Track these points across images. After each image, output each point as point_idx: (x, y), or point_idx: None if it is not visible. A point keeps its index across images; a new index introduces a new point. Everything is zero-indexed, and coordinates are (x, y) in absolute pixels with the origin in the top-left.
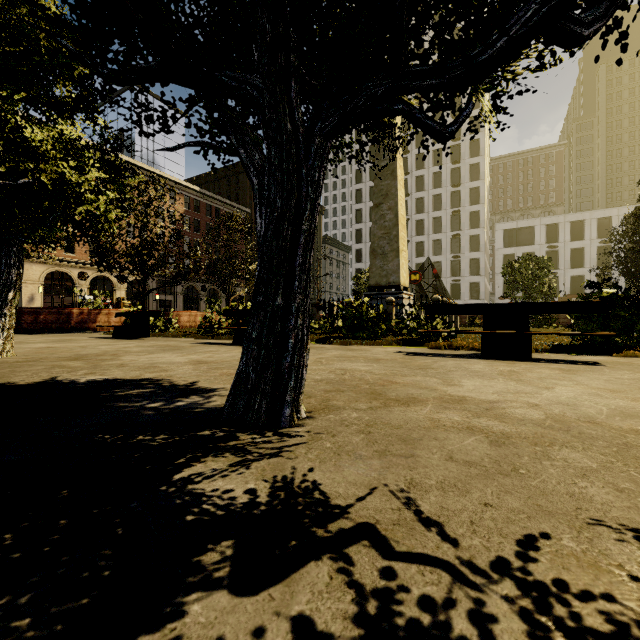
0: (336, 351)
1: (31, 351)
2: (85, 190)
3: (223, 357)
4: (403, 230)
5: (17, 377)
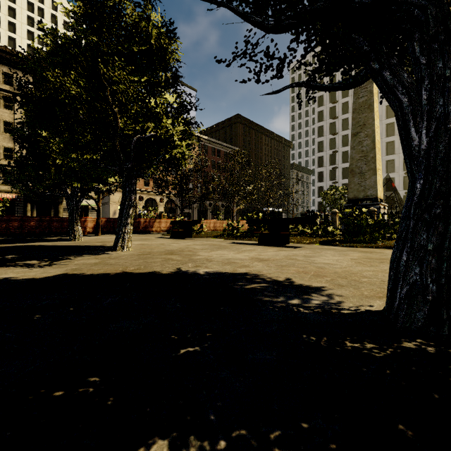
0: (354, 253)
1: (137, 247)
2: (177, 138)
3: (270, 255)
4: (378, 152)
5: (155, 267)
